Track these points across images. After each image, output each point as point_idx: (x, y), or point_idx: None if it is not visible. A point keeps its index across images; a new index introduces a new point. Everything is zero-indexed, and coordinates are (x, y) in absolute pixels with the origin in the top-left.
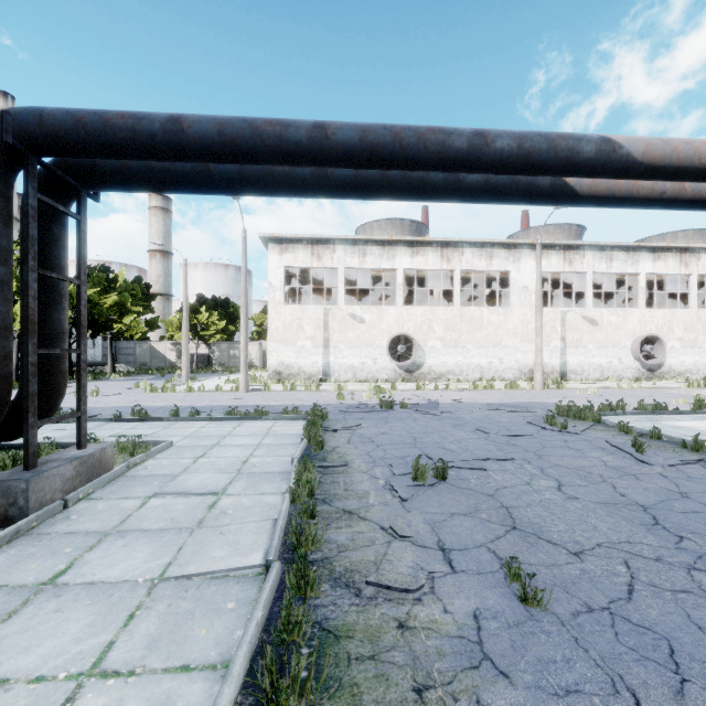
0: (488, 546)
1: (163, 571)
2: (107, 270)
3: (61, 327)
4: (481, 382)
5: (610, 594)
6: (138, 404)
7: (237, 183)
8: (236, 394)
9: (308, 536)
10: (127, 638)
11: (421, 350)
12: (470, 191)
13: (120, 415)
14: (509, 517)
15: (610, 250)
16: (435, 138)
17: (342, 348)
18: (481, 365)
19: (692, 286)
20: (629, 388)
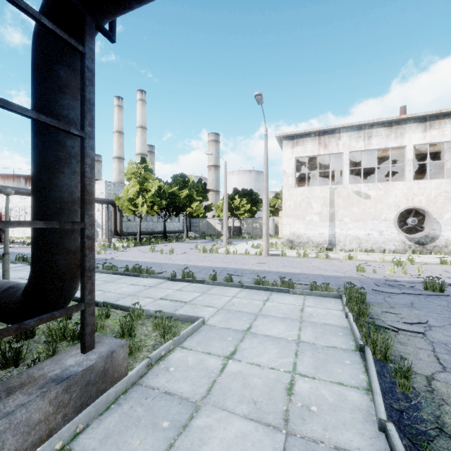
0: None
1: None
2: (184, 176)
3: (69, 194)
4: None
5: None
6: (187, 267)
7: None
8: (260, 258)
9: None
10: None
11: (436, 222)
12: None
13: (175, 274)
14: None
15: None
16: None
17: (347, 221)
18: None
19: None
20: None
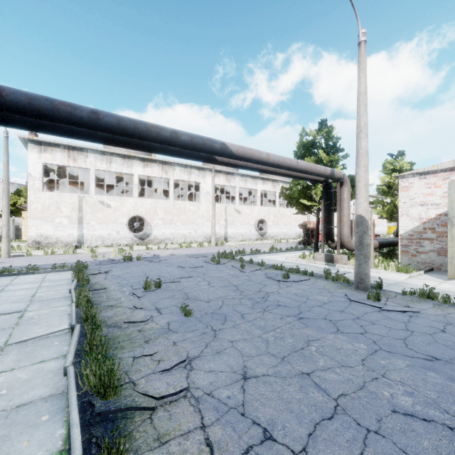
0: (176, 305)
1: (5, 343)
2: None
3: None
4: (184, 243)
5: (214, 309)
6: None
7: (34, 126)
8: None
9: (92, 314)
10: (1, 363)
11: (150, 225)
12: (172, 152)
13: None
14: (186, 296)
15: (246, 177)
16: (155, 130)
17: (93, 224)
18: (185, 234)
19: (277, 197)
20: (252, 244)
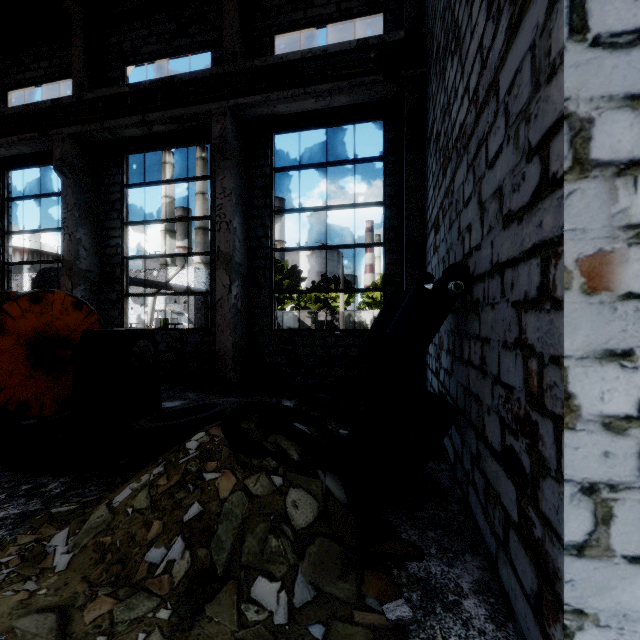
0: None
1: None
2: (277, 262)
3: None
4: None
5: None
6: None
7: None
8: None
9: None
10: None
11: None
12: None
13: None
14: None
15: None
16: None
17: None
18: None
19: None
20: None
